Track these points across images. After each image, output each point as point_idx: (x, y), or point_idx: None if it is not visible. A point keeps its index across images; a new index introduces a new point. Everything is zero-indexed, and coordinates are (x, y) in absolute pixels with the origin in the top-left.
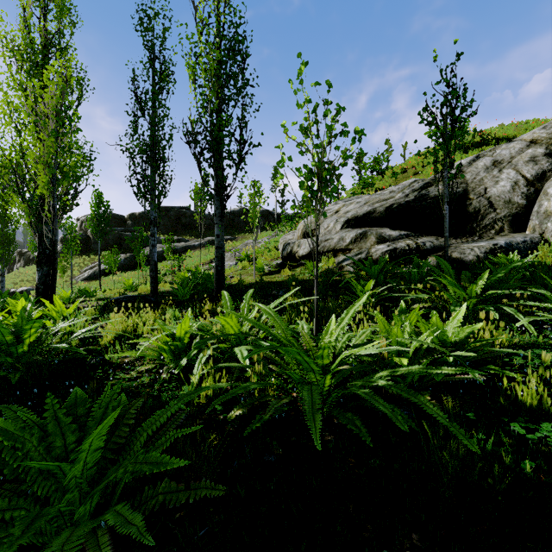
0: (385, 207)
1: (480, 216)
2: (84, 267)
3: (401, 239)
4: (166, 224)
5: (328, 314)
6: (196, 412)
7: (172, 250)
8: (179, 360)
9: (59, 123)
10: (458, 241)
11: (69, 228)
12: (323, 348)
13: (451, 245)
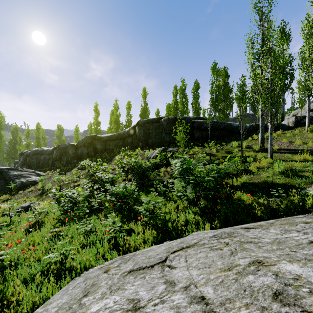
0: None
1: None
2: None
3: None
4: None
5: None
6: None
7: None
8: None
9: None
10: None
11: None
12: None
13: None
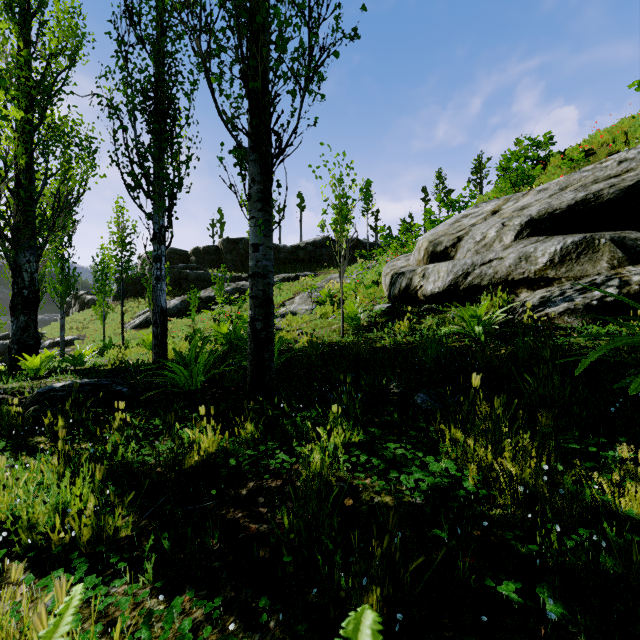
0: (624, 187)
1: None
2: (137, 312)
3: None
4: (235, 259)
5: None
6: None
7: (239, 290)
8: None
9: None
10: None
11: (101, 262)
12: None
13: None
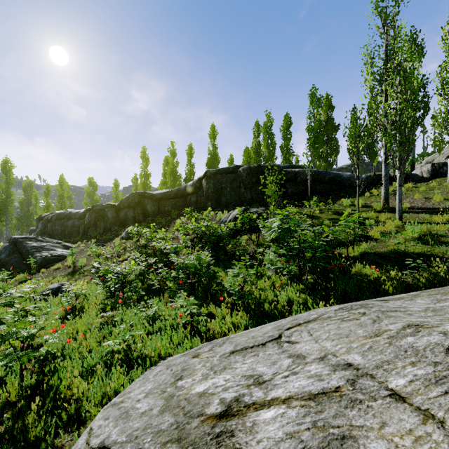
0: None
1: None
2: None
3: None
4: None
5: None
6: None
7: None
8: None
9: None
10: None
11: None
12: None
13: None
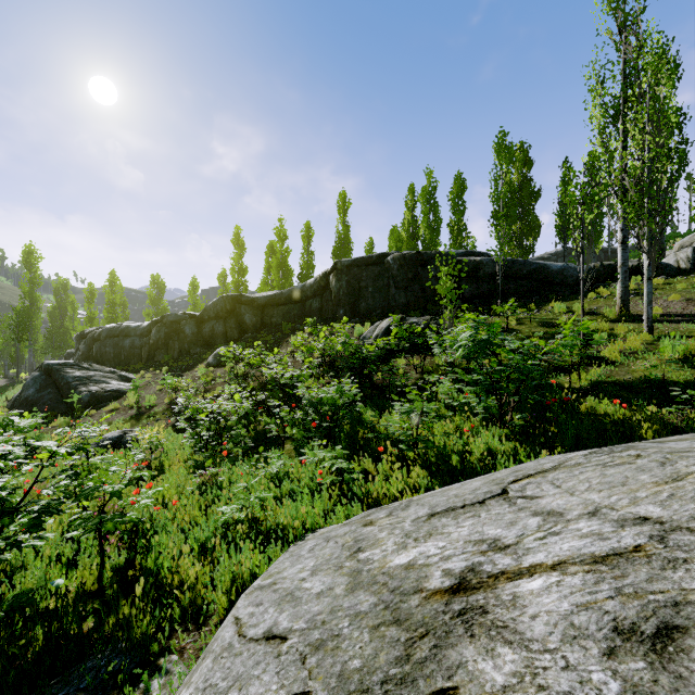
0: None
1: None
2: None
3: None
4: None
5: None
6: None
7: None
8: None
9: None
10: None
11: None
12: None
13: None
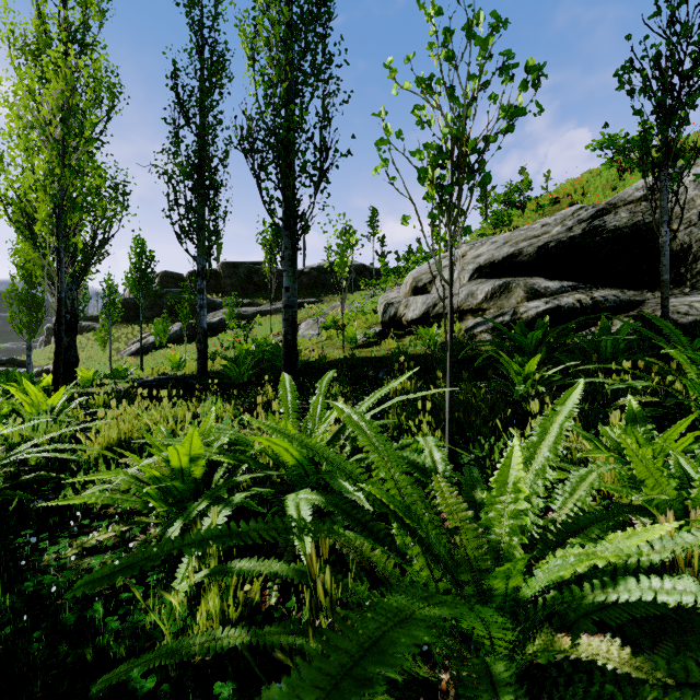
0: (536, 246)
1: (692, 257)
2: (132, 339)
3: (564, 293)
4: (235, 284)
5: (466, 415)
6: (164, 699)
7: (241, 317)
8: (175, 518)
9: (67, 133)
10: (657, 294)
11: (108, 288)
12: (516, 560)
13: (647, 301)
